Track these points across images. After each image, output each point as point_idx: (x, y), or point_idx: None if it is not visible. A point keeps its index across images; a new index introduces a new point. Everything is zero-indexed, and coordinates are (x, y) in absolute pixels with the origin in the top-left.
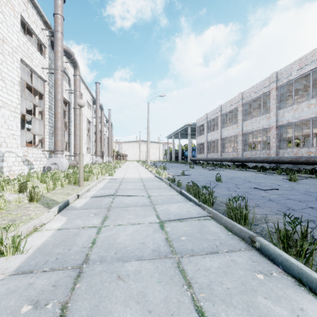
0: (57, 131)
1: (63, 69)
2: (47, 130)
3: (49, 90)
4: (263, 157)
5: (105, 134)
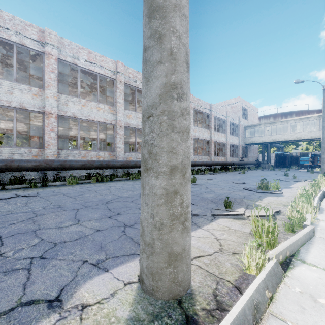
0: None
1: None
2: None
3: None
4: None
5: None
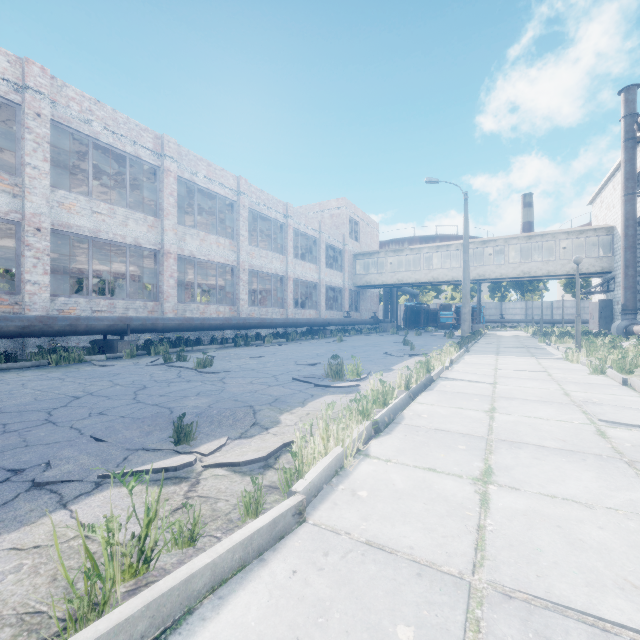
0: None
1: None
2: None
3: None
4: (218, 318)
5: None
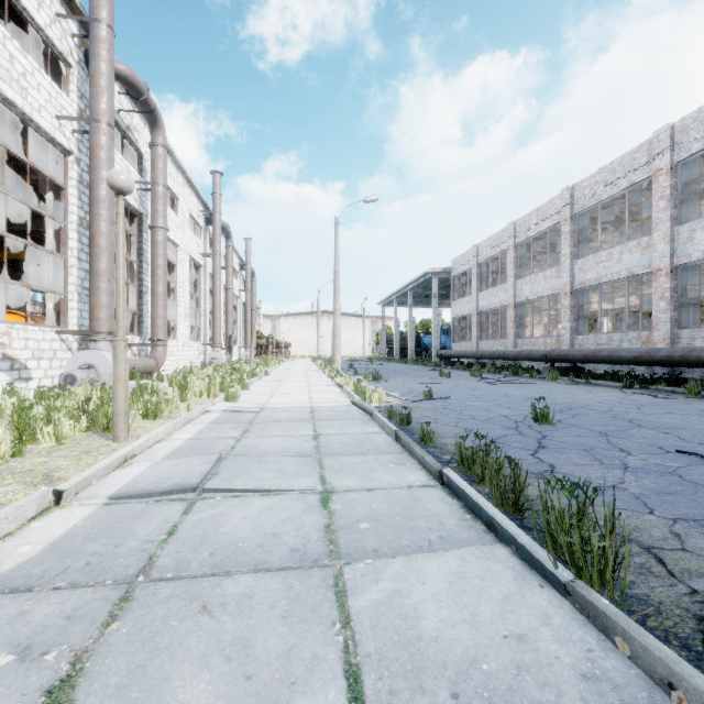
0: (97, 280)
1: (123, 128)
2: (75, 280)
3: (81, 178)
4: (638, 349)
5: (239, 296)
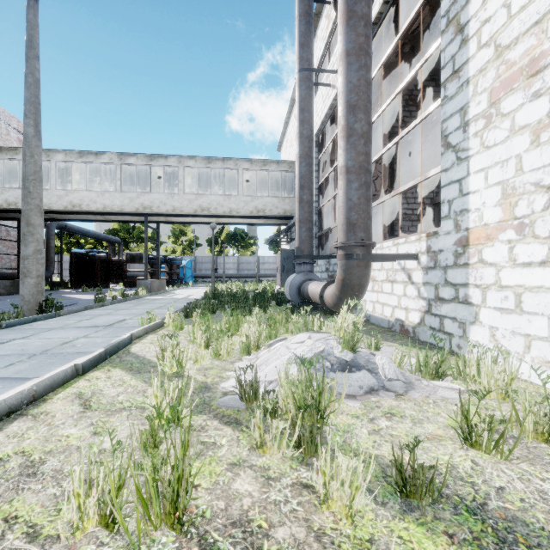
0: None
1: None
2: None
3: None
4: None
5: None
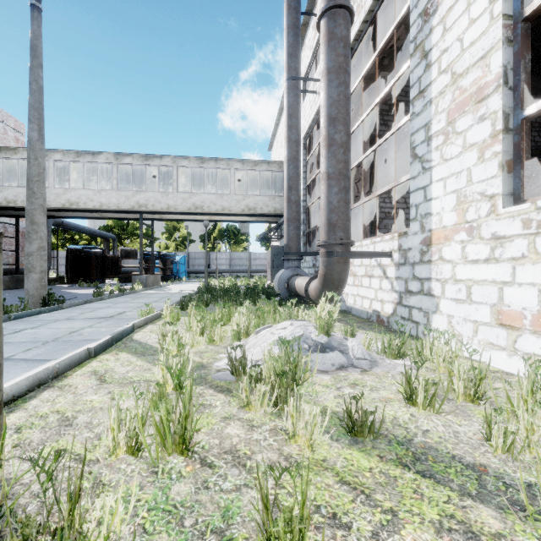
0: None
1: None
2: None
3: None
4: None
5: None
